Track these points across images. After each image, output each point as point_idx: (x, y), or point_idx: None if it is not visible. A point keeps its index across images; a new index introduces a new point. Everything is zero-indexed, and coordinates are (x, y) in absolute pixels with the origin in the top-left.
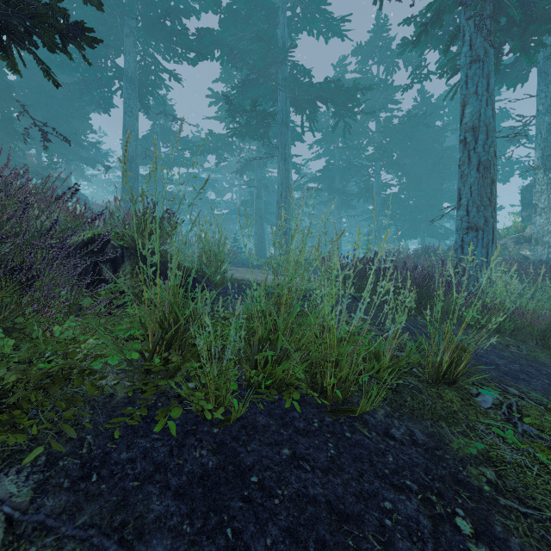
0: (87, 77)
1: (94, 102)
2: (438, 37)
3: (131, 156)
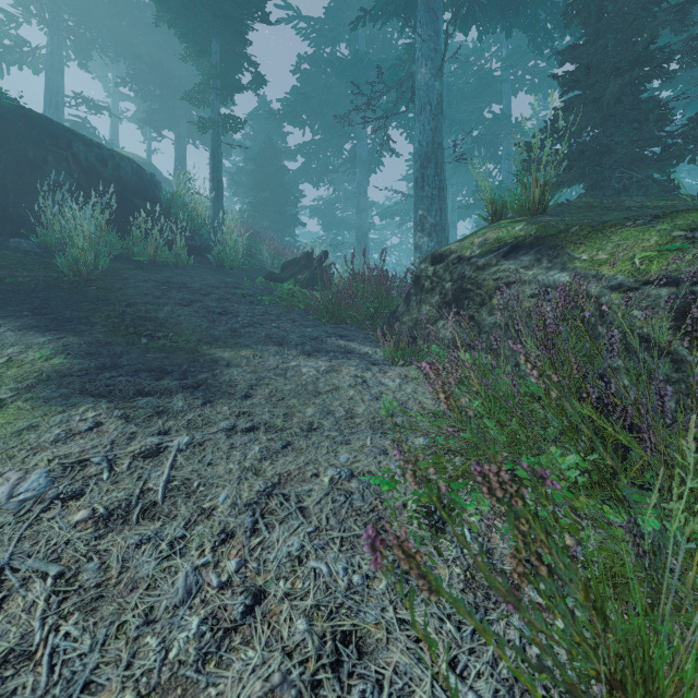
0: (309, 159)
1: (308, 180)
2: (690, 105)
3: (364, 232)
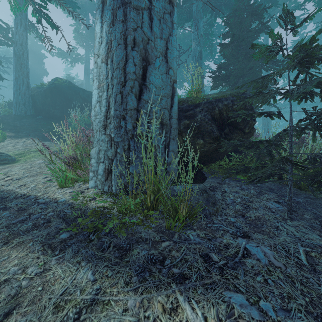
0: None
1: None
2: None
3: None
